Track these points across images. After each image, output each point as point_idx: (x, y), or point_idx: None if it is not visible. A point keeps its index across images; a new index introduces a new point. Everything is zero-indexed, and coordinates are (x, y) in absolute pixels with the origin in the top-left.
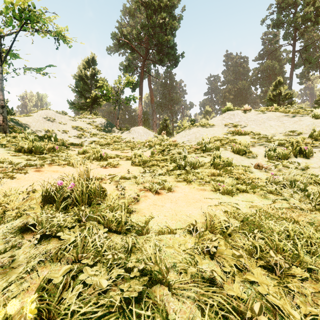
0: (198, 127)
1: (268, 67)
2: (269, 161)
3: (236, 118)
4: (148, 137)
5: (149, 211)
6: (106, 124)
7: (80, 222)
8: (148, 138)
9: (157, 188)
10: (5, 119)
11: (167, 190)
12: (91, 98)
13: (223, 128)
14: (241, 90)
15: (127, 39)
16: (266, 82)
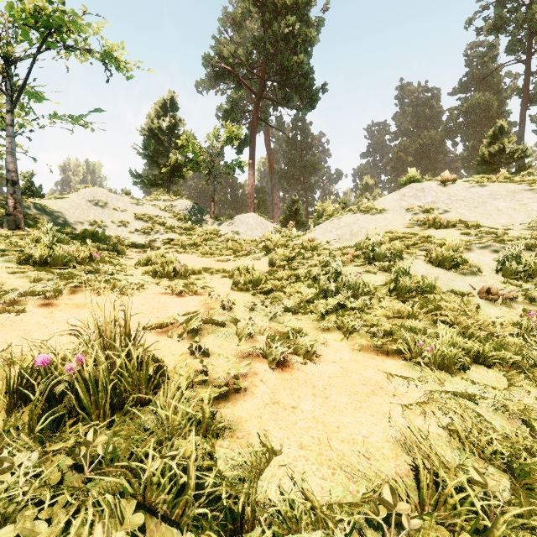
0: (356, 213)
1: (476, 105)
2: (509, 282)
3: (427, 196)
4: (265, 231)
5: (261, 429)
6: (193, 209)
7: (83, 469)
8: (264, 234)
9: (281, 355)
10: (19, 204)
11: (303, 357)
12: (168, 167)
13: (403, 214)
14: (427, 146)
15: (228, 65)
16: (474, 131)
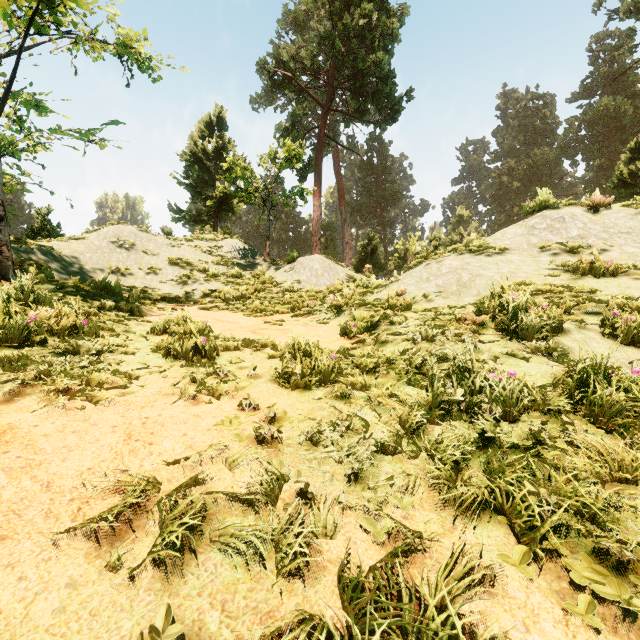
0: (463, 254)
1: (604, 114)
2: None
3: (570, 229)
4: (334, 279)
5: None
6: (243, 251)
7: None
8: (333, 282)
9: None
10: (5, 248)
11: None
12: (215, 199)
13: (535, 255)
14: (538, 168)
15: (289, 71)
16: (600, 147)
